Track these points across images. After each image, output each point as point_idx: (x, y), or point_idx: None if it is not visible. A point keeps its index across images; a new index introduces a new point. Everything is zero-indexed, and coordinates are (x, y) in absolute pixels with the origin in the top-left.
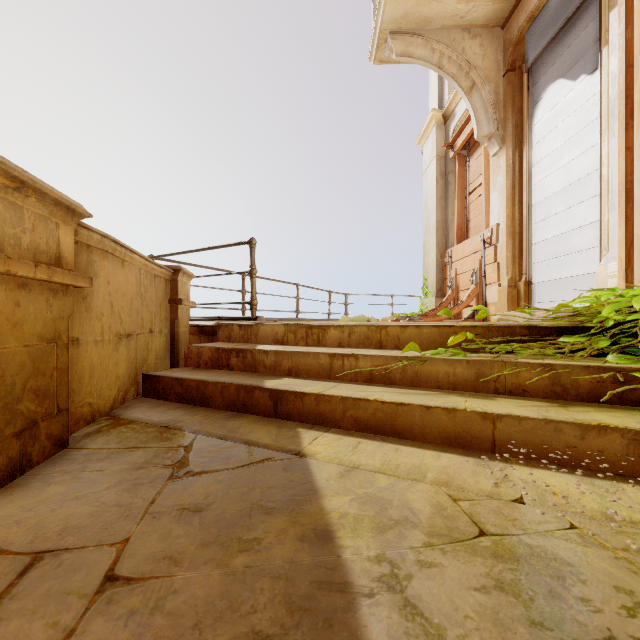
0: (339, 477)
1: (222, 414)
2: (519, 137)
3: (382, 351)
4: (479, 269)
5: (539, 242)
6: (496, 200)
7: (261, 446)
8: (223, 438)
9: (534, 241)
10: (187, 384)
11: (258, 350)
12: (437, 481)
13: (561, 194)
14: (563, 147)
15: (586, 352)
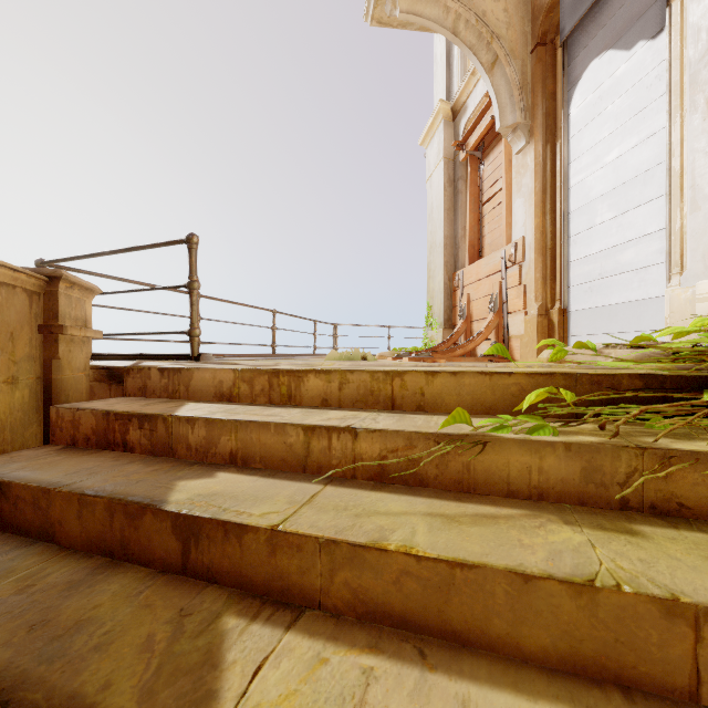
0: None
1: (70, 568)
2: (551, 128)
3: (398, 418)
4: (499, 294)
5: (578, 259)
6: (521, 208)
7: None
8: (2, 694)
9: (571, 258)
10: (15, 494)
11: (177, 417)
12: None
13: (609, 197)
14: (612, 137)
15: None
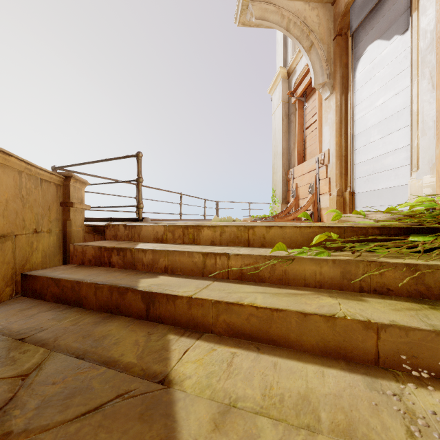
0: (211, 430)
1: (93, 317)
2: (345, 85)
3: (251, 249)
4: (315, 183)
5: (360, 162)
6: (327, 132)
7: (121, 368)
8: (80, 356)
9: (356, 162)
10: (62, 284)
11: (137, 249)
12: (336, 429)
13: (378, 126)
14: (380, 91)
15: (439, 251)
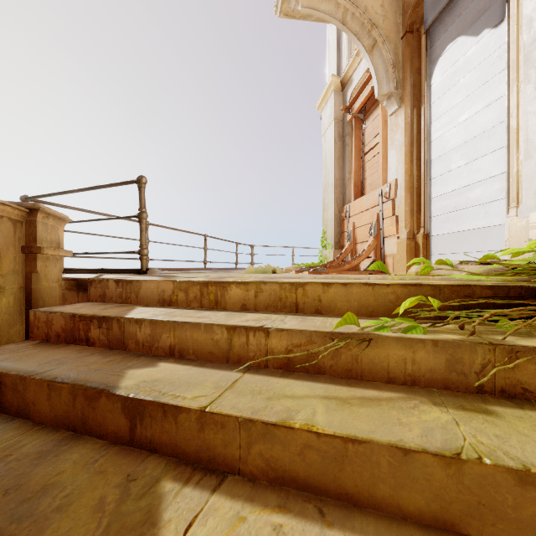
0: None
1: (41, 440)
2: (417, 96)
3: (301, 319)
4: (377, 222)
5: (437, 196)
6: (394, 157)
7: None
8: None
9: (432, 195)
10: None
11: (128, 319)
12: None
13: (462, 149)
14: (464, 102)
15: None
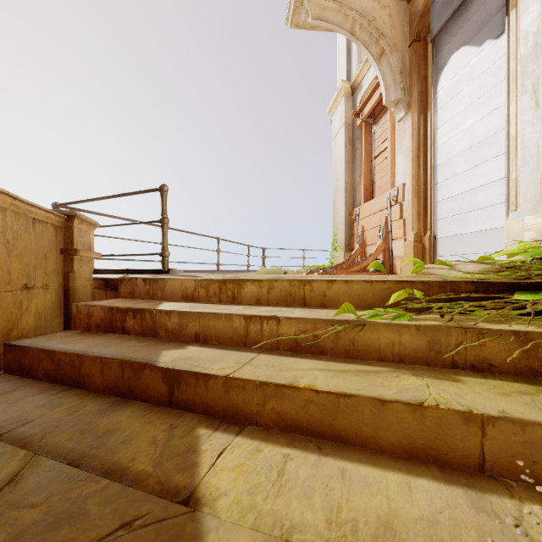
0: None
1: (98, 402)
2: (424, 103)
3: (307, 311)
4: (386, 225)
5: (443, 200)
6: (402, 161)
7: (130, 481)
8: (74, 462)
9: (438, 199)
10: (58, 358)
11: (159, 310)
12: None
13: (466, 154)
14: (468, 110)
15: None
